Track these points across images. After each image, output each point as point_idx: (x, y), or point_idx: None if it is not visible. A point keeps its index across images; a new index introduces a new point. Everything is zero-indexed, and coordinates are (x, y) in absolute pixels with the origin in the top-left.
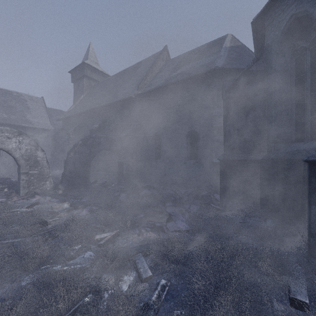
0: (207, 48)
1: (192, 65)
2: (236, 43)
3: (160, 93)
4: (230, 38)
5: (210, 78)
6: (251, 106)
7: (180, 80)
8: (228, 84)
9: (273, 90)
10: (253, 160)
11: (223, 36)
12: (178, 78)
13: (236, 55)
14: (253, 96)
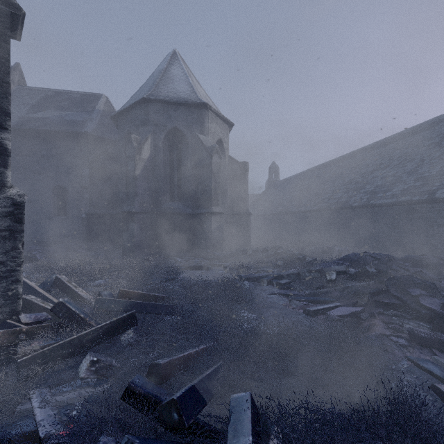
0: (79, 99)
1: (61, 115)
2: (110, 109)
3: (12, 134)
4: (105, 100)
5: (81, 138)
6: (108, 176)
7: (45, 130)
8: (92, 157)
9: (121, 170)
10: (110, 214)
11: (99, 94)
12: (41, 125)
13: (108, 122)
14: (110, 169)
